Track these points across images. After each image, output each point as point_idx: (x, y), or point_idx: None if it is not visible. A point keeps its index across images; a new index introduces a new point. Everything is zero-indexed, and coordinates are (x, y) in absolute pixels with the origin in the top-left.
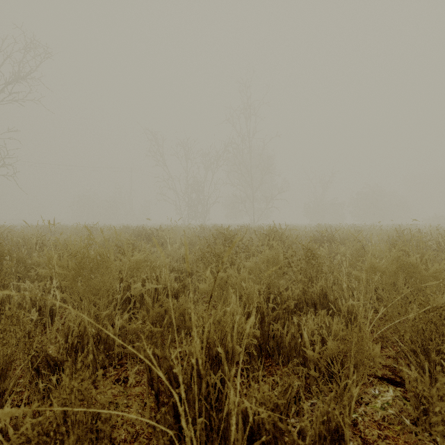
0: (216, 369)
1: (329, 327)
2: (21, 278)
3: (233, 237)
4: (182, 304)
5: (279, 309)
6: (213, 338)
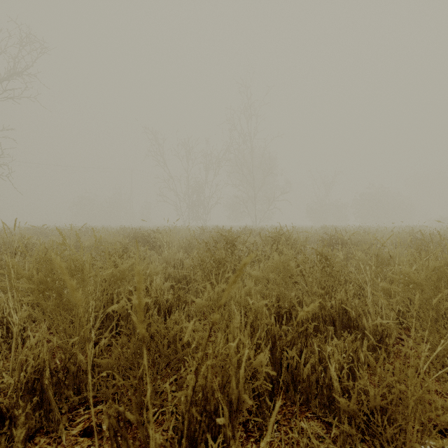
0: (215, 431)
1: (358, 354)
2: None
3: (236, 240)
4: (176, 321)
5: (294, 332)
6: (211, 388)
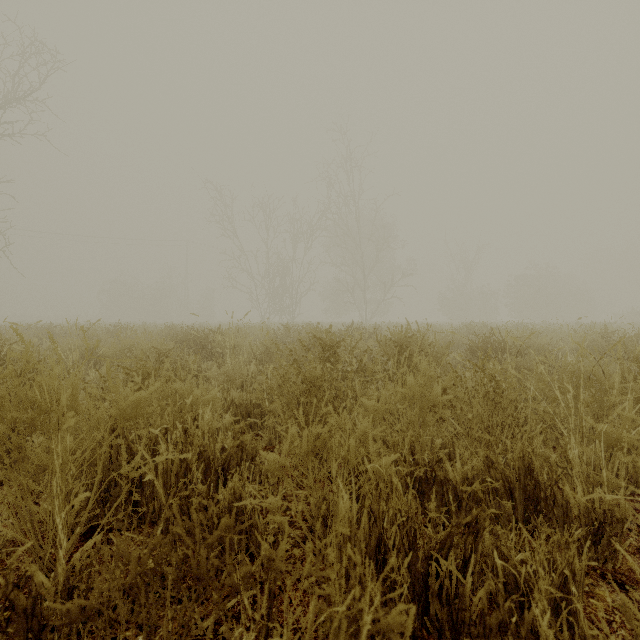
0: None
1: (572, 566)
2: None
3: (339, 346)
4: (234, 491)
5: (452, 524)
6: None
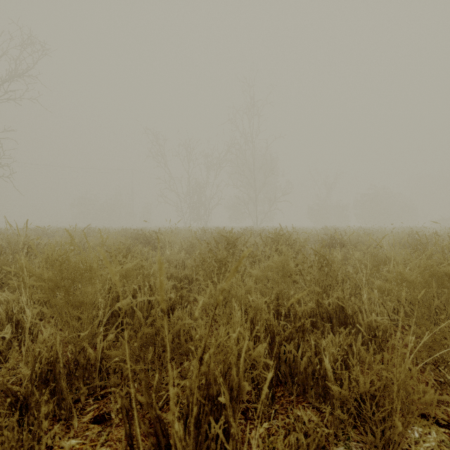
0: (217, 414)
1: (352, 348)
2: (3, 286)
3: (237, 241)
4: (179, 318)
5: (292, 327)
6: (214, 374)
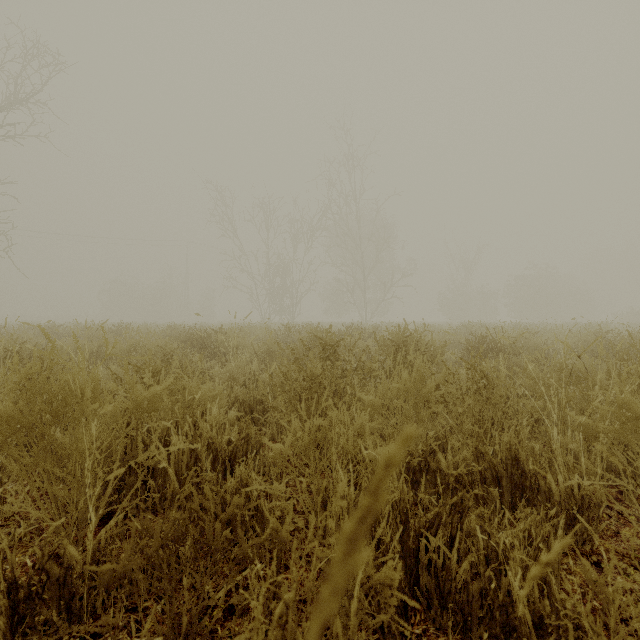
0: None
1: (548, 543)
2: None
3: (339, 345)
4: (241, 479)
5: (440, 504)
6: None
